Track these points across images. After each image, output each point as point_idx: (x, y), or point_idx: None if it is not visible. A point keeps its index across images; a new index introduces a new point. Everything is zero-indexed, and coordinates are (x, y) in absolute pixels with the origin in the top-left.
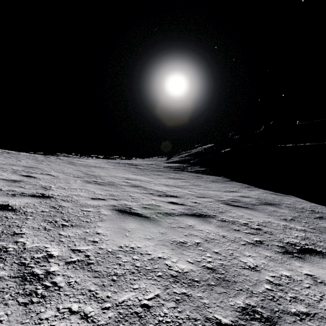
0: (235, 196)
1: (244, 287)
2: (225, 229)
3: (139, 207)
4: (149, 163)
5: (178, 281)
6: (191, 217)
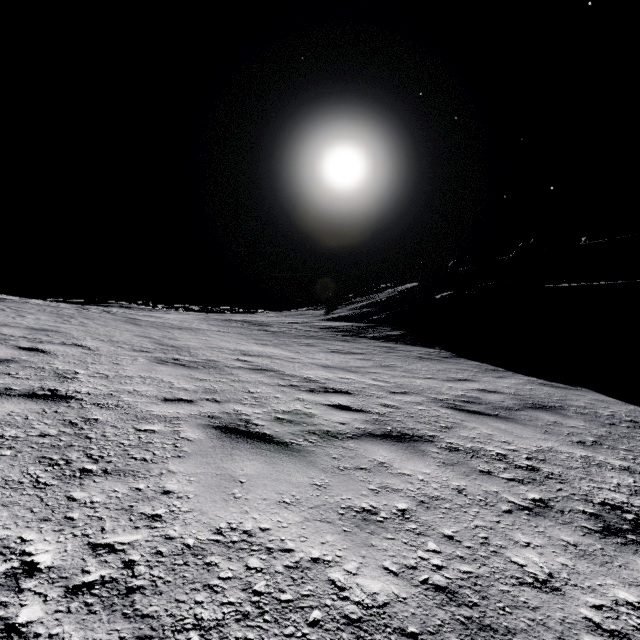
0: (469, 390)
1: None
2: (461, 471)
3: (268, 419)
4: (290, 321)
5: None
6: (383, 442)
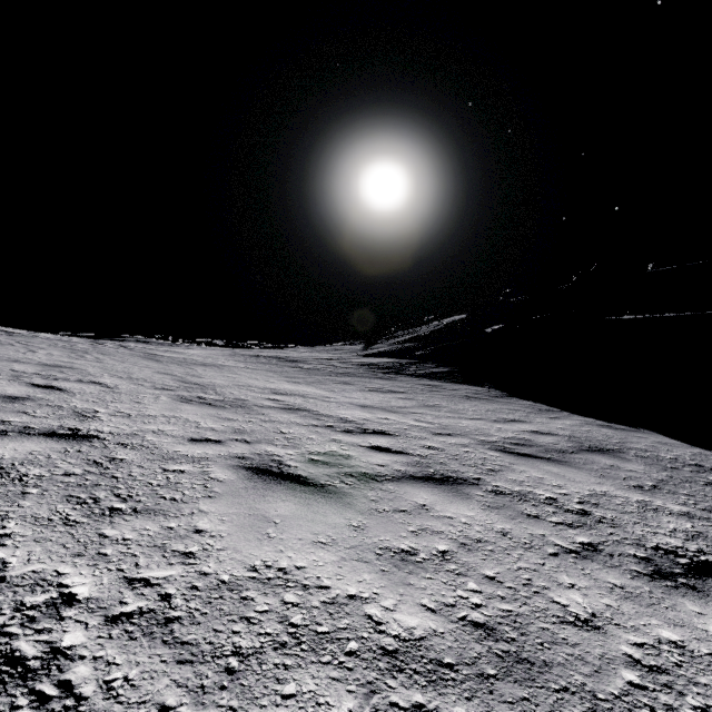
0: (520, 431)
1: (573, 681)
2: (506, 514)
3: (302, 460)
4: (325, 357)
5: (400, 669)
6: (424, 485)
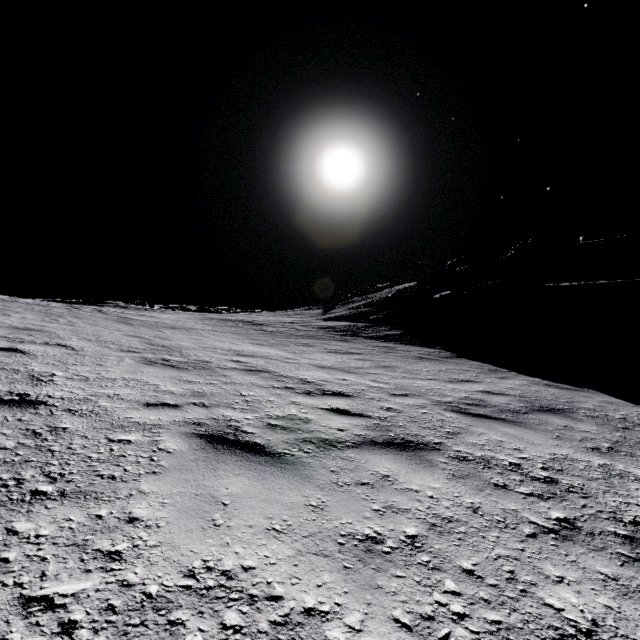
0: (473, 391)
1: None
2: (473, 485)
3: (260, 426)
4: (287, 321)
5: None
6: (386, 451)
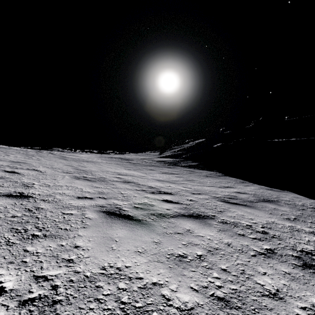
0: (231, 192)
1: None
2: (229, 234)
3: (130, 207)
4: (142, 158)
5: None
6: (189, 219)
